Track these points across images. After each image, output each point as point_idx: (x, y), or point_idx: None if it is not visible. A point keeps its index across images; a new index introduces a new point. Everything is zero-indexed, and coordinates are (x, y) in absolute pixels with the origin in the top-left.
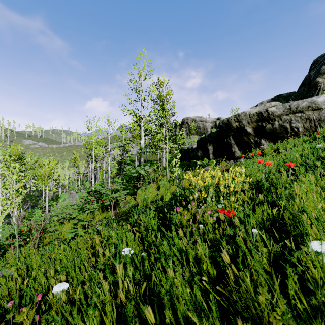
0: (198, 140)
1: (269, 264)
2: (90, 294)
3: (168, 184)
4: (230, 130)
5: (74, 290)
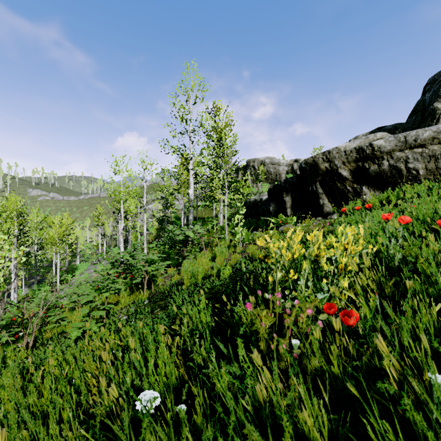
0: (270, 188)
1: None
2: None
3: (227, 252)
4: (316, 173)
5: None
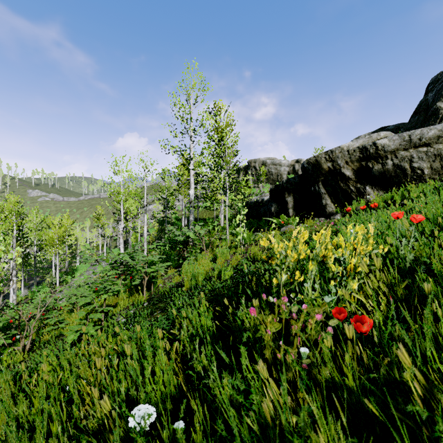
0: (271, 189)
1: None
2: None
3: (229, 253)
4: (319, 173)
5: None
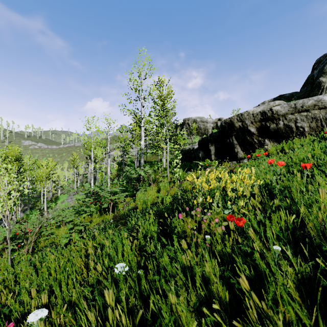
0: (199, 140)
1: (296, 290)
2: None
3: (169, 186)
4: (232, 130)
5: (59, 312)
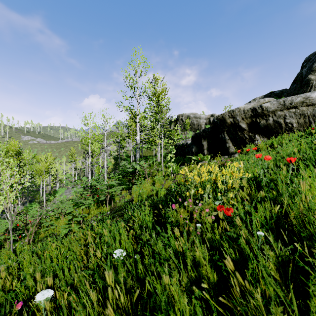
0: (192, 136)
1: (277, 271)
2: (72, 309)
3: (163, 179)
4: (224, 125)
5: (62, 294)
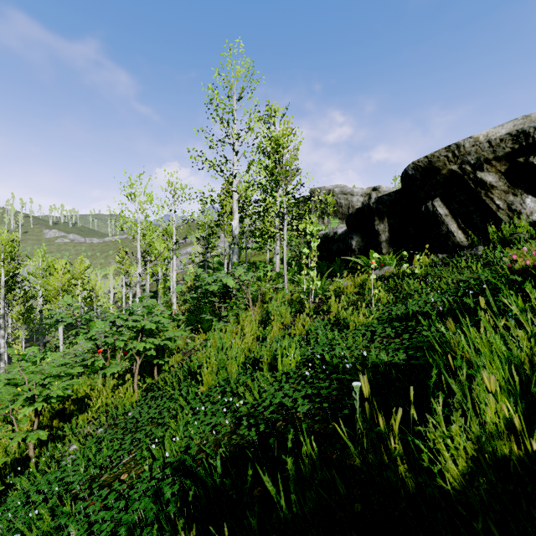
0: (352, 213)
1: None
2: None
3: (289, 312)
4: (434, 183)
5: None
